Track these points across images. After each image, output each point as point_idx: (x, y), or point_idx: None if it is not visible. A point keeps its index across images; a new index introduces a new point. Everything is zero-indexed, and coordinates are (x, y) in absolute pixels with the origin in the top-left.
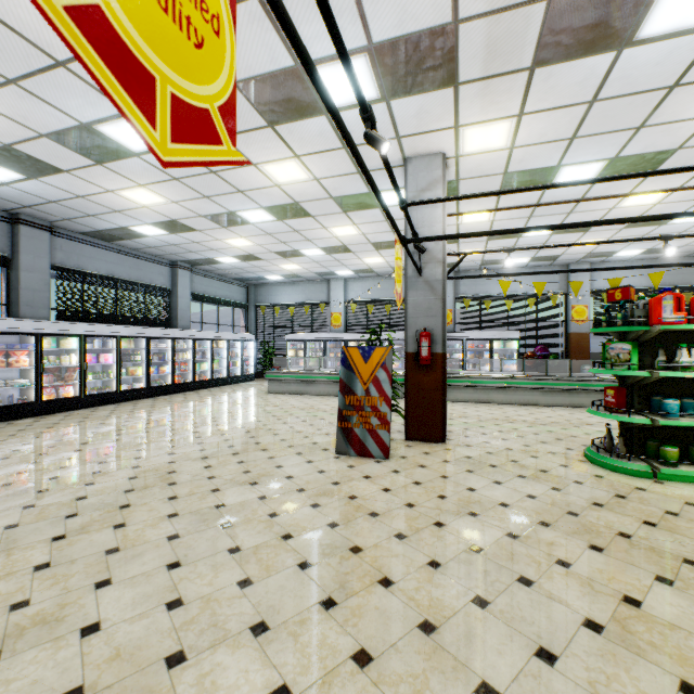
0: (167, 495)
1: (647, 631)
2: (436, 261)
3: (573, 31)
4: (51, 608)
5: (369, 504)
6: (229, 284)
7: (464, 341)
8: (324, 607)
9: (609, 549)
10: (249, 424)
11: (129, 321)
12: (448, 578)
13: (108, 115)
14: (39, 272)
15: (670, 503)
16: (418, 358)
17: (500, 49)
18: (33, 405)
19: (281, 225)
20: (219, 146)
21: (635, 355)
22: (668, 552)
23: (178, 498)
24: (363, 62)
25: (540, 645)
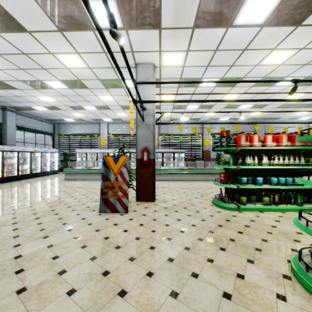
0: None
1: (249, 292)
2: (151, 115)
3: (210, 13)
4: None
5: (115, 241)
6: (42, 122)
7: (163, 153)
8: None
9: (228, 248)
10: (50, 199)
11: None
12: (157, 282)
13: None
14: None
15: (246, 221)
16: (142, 161)
17: (180, 14)
18: None
19: (71, 91)
20: None
21: (231, 159)
22: (249, 246)
23: None
24: (113, 3)
25: None
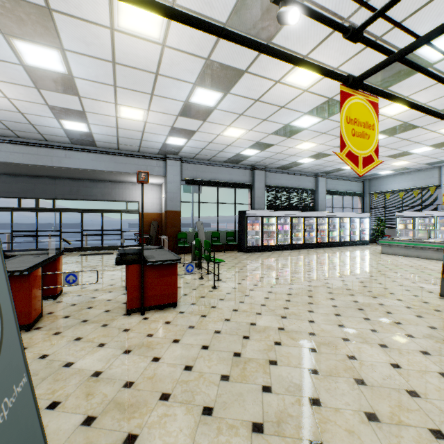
0: (327, 291)
1: None
2: None
3: None
4: (296, 312)
5: None
6: (349, 181)
7: None
8: (421, 353)
9: None
10: (368, 269)
11: (294, 208)
12: None
13: (296, 118)
14: (261, 189)
15: None
16: None
17: None
18: (260, 246)
19: (391, 138)
20: (373, 162)
21: None
22: None
23: (332, 293)
24: None
25: None
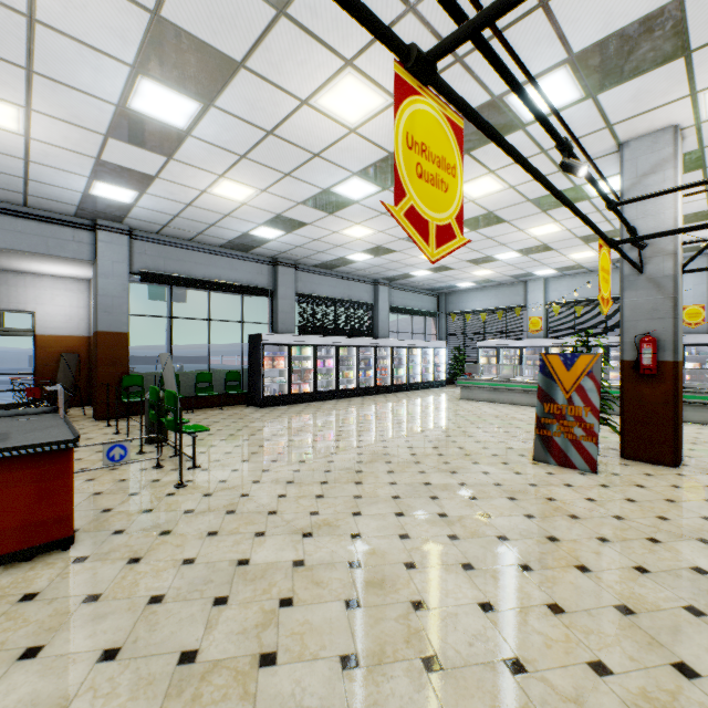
0: (386, 469)
1: None
2: (664, 254)
3: None
4: (331, 519)
5: (568, 508)
6: (421, 295)
7: None
8: (521, 569)
9: None
10: (444, 425)
11: (343, 333)
12: (656, 583)
13: (341, 179)
14: (288, 299)
15: None
16: (637, 367)
17: None
18: (286, 396)
19: (473, 235)
20: (455, 240)
21: None
22: None
23: (394, 472)
24: (563, 73)
25: None
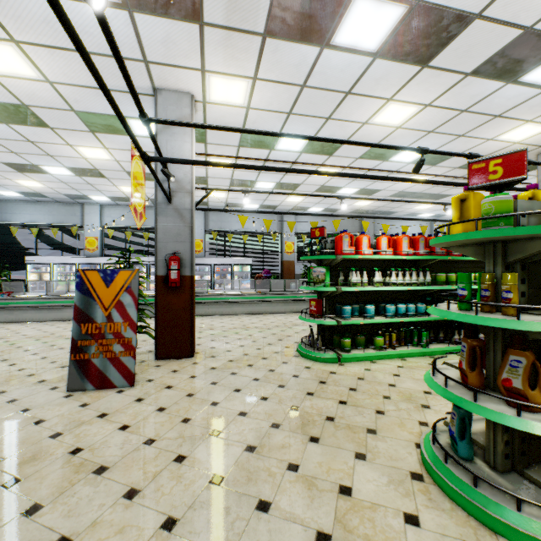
0: None
1: (361, 522)
2: (185, 192)
3: (294, 14)
4: None
5: (97, 456)
6: None
7: (213, 265)
8: None
9: (323, 436)
10: None
11: None
12: (184, 540)
13: None
14: None
15: (351, 381)
16: (167, 280)
17: (240, 2)
18: None
19: (6, 129)
20: None
21: (328, 276)
22: (358, 426)
23: None
24: None
25: None
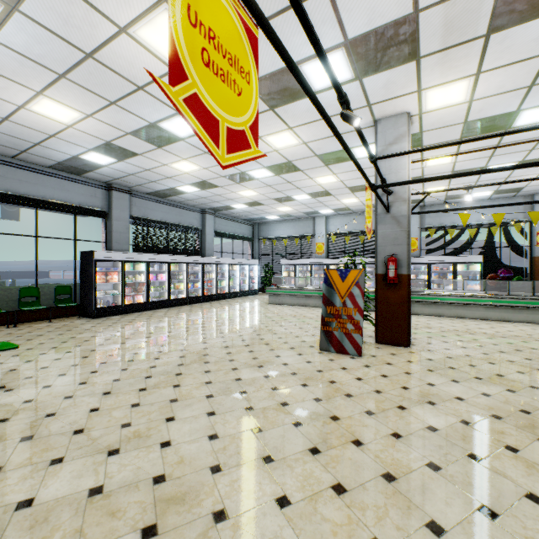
0: (204, 369)
1: None
2: (401, 200)
3: None
4: (143, 429)
5: (345, 388)
6: (240, 224)
7: (429, 264)
8: (311, 453)
9: None
10: (256, 325)
11: (175, 252)
12: (407, 446)
13: (166, 116)
14: (123, 221)
15: None
16: (385, 278)
17: (456, 25)
18: (120, 307)
19: (278, 178)
20: (249, 150)
21: None
22: None
23: (211, 372)
24: (341, 54)
25: (483, 504)
